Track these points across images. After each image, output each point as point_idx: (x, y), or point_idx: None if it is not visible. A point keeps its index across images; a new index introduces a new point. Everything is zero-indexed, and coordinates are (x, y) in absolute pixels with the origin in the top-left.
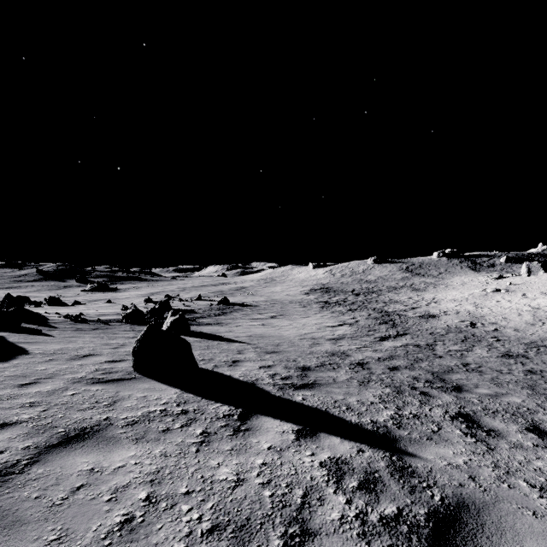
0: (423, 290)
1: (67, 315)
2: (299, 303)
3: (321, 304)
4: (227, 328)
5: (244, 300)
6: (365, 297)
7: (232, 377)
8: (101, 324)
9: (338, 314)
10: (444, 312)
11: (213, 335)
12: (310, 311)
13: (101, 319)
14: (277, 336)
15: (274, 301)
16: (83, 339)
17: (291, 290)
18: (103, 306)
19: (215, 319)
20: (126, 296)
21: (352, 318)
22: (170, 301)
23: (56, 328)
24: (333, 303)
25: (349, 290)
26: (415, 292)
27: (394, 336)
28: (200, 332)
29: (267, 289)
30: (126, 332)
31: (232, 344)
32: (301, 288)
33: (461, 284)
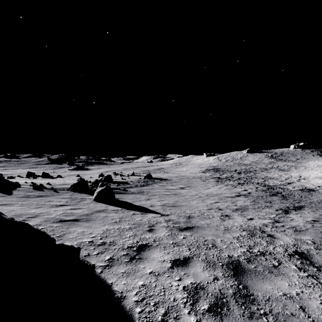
0: (287, 170)
1: (34, 184)
2: (200, 178)
3: (216, 179)
4: (147, 197)
5: (162, 176)
6: (246, 175)
7: (122, 304)
8: (52, 191)
9: (231, 186)
10: (319, 186)
11: (132, 203)
12: (209, 184)
13: (58, 187)
14: (187, 205)
15: (182, 176)
16: (7, 208)
17: (193, 169)
18: (72, 178)
19: (140, 188)
20: (91, 172)
21: (244, 190)
22: (115, 176)
23: (9, 195)
24: (224, 179)
25: (233, 170)
26: (282, 172)
27: (293, 208)
28: (123, 200)
29: (177, 169)
30: (62, 199)
31: (146, 215)
32: (199, 168)
33: (317, 166)
